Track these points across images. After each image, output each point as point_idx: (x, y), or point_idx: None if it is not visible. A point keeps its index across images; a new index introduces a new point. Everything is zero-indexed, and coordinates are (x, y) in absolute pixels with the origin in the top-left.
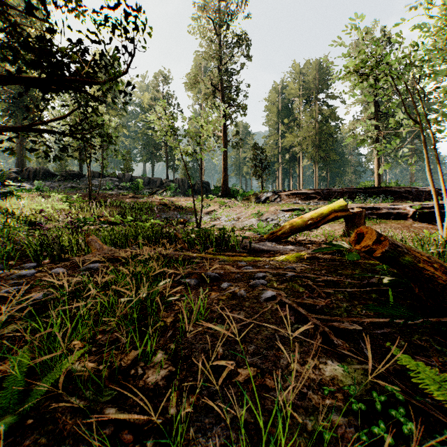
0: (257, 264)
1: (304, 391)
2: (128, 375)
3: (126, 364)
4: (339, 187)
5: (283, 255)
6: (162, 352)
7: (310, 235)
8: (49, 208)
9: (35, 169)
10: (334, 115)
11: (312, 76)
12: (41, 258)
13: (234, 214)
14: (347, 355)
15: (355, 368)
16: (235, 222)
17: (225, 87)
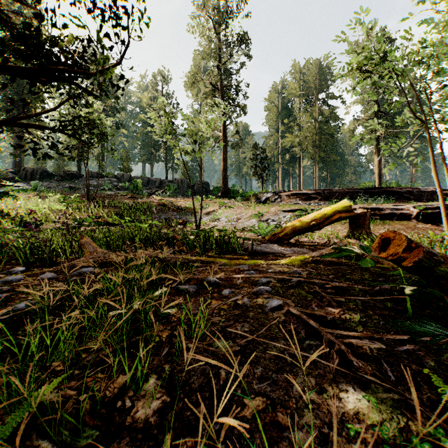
0: (260, 268)
1: (325, 431)
2: (114, 408)
3: (111, 393)
4: (340, 187)
5: (287, 258)
6: (155, 376)
7: (312, 236)
8: (46, 208)
9: (33, 169)
10: (334, 115)
11: (312, 76)
12: (31, 262)
13: (234, 215)
14: (372, 382)
15: (381, 397)
16: (235, 223)
17: (225, 87)
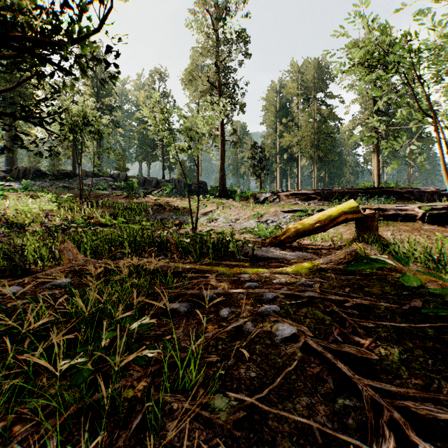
0: (263, 277)
1: None
2: None
3: None
4: (339, 187)
5: (292, 265)
6: None
7: (314, 238)
8: (36, 209)
9: (26, 168)
10: (332, 115)
11: (311, 75)
12: None
13: (232, 215)
14: None
15: None
16: (234, 224)
17: (223, 85)
